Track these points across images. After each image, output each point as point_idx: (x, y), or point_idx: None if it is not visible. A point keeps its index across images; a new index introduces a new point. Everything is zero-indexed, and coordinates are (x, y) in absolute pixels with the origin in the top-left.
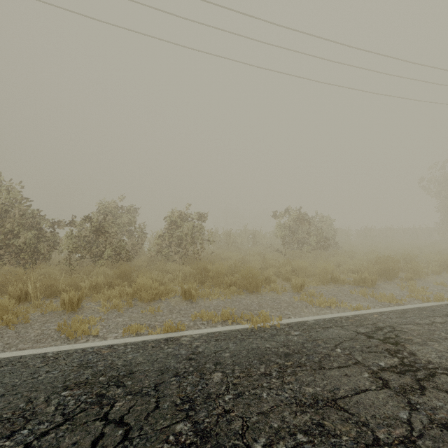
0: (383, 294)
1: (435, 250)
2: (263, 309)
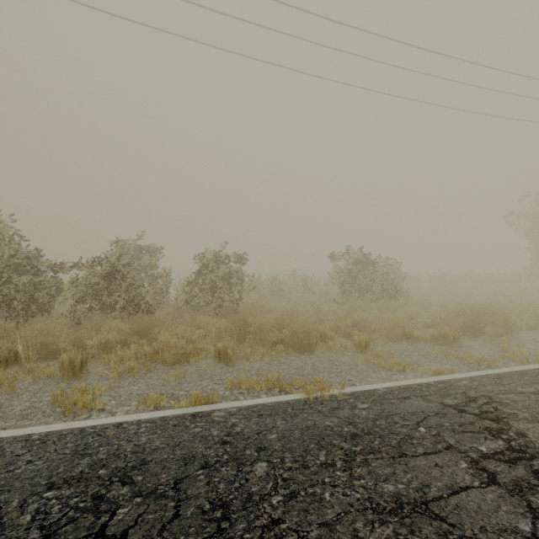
0: (469, 354)
1: (526, 299)
2: (319, 373)
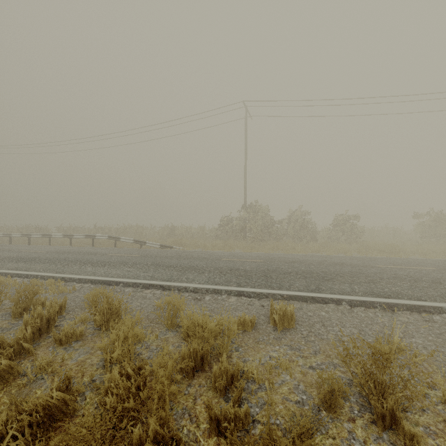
0: None
1: None
2: None
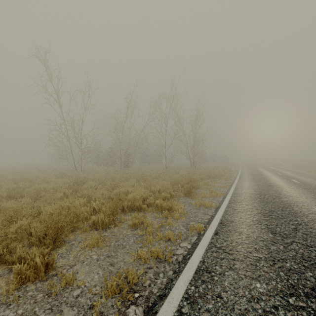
0: None
1: None
2: None
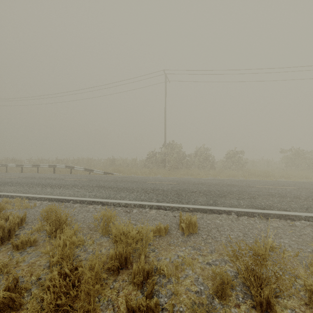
0: None
1: None
2: None
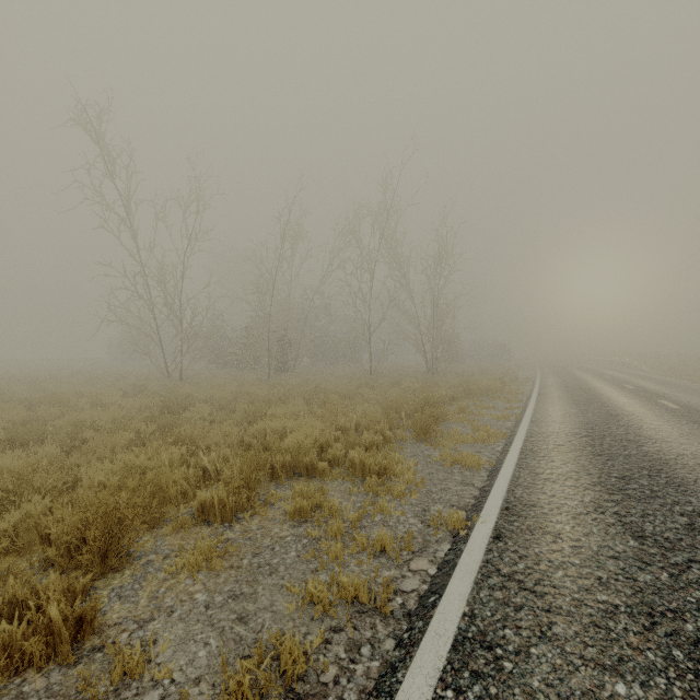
0: None
1: None
2: None
